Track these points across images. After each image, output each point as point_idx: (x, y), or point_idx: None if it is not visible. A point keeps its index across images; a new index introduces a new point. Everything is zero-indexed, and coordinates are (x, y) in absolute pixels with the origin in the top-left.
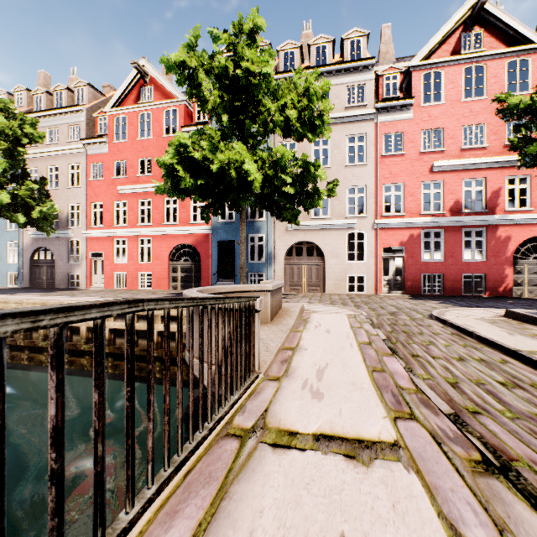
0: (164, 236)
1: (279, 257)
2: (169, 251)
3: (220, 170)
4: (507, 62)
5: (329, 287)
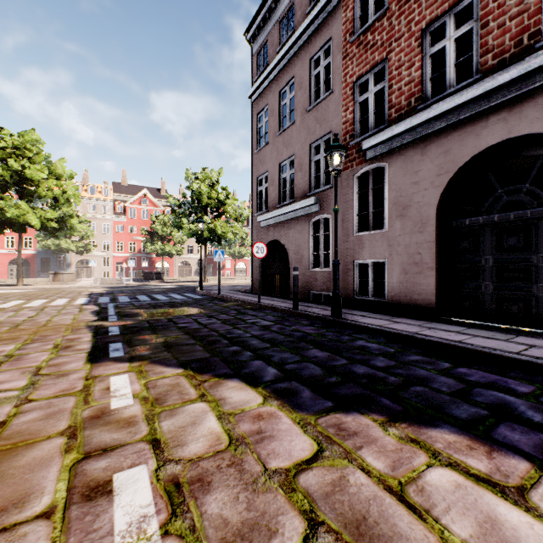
0: (5, 253)
1: (74, 265)
2: (10, 261)
3: (65, 247)
4: (155, 211)
5: (96, 276)
